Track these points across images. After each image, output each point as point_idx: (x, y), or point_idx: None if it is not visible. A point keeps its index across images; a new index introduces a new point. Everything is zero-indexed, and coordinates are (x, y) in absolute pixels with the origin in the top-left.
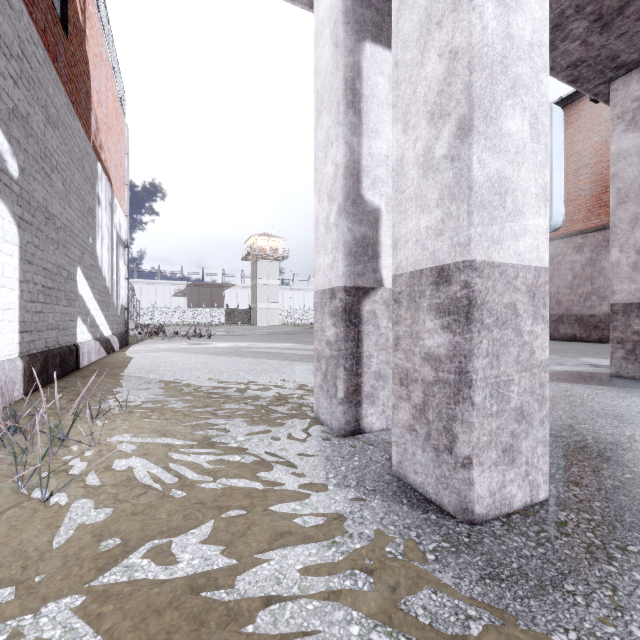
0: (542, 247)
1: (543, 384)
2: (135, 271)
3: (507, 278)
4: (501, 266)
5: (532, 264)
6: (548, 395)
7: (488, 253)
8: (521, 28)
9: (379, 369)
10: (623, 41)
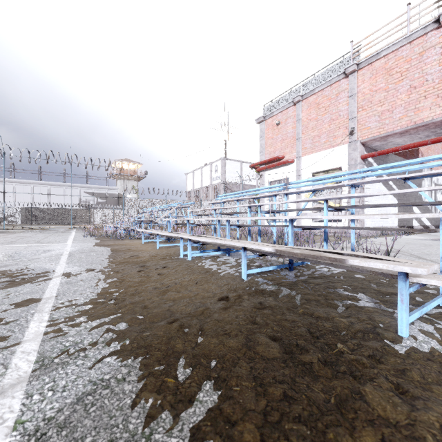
0: None
1: None
2: None
3: None
4: None
5: None
6: None
7: None
8: None
9: None
10: None
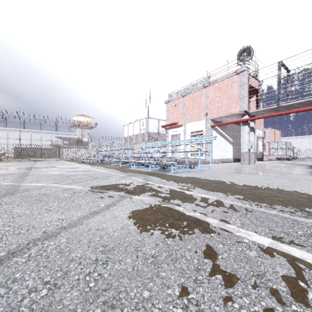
0: (246, 150)
1: (246, 158)
2: (306, 131)
3: (243, 152)
4: (243, 152)
5: (245, 151)
6: (247, 158)
7: (242, 151)
8: (244, 140)
9: (250, 159)
10: (306, 106)
